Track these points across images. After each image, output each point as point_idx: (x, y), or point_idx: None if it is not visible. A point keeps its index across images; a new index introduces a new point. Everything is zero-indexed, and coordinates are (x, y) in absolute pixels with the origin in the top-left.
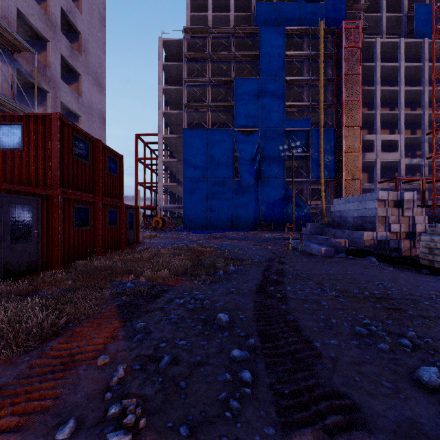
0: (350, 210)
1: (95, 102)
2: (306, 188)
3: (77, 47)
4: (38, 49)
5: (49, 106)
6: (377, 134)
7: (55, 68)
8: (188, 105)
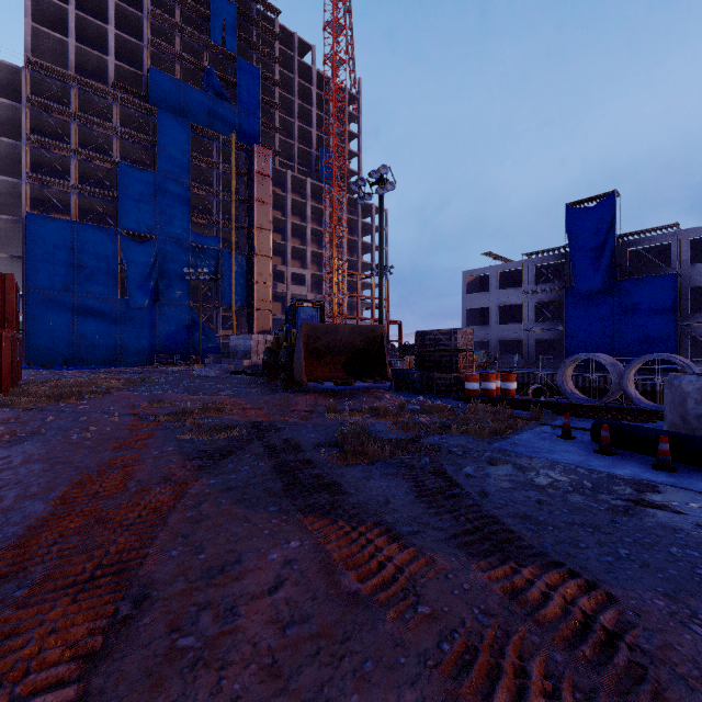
0: (240, 345)
1: None
2: (216, 315)
3: None
4: None
5: None
6: (288, 266)
7: None
8: (34, 177)
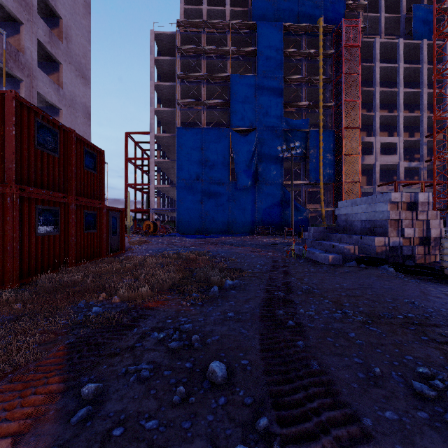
0: (357, 213)
1: (79, 95)
2: (304, 191)
3: (57, 33)
4: (10, 31)
5: (23, 96)
6: (376, 136)
7: (30, 54)
8: (181, 102)
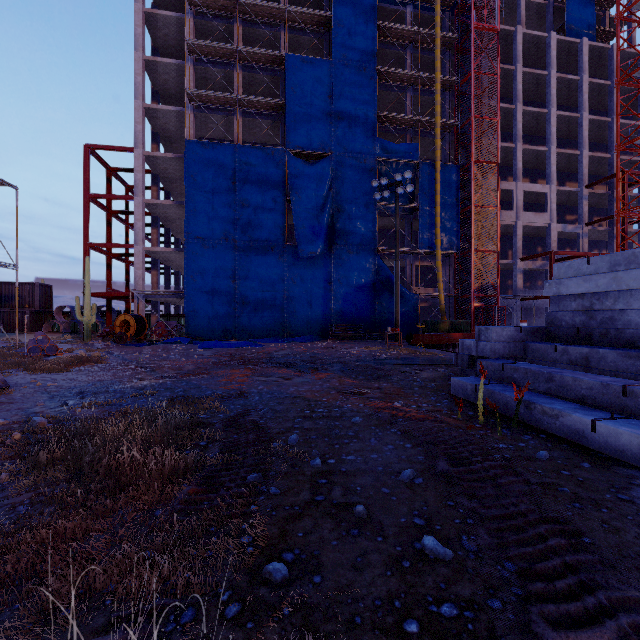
0: (639, 288)
1: None
2: (410, 265)
3: None
4: None
5: None
6: (518, 181)
7: None
8: (195, 96)
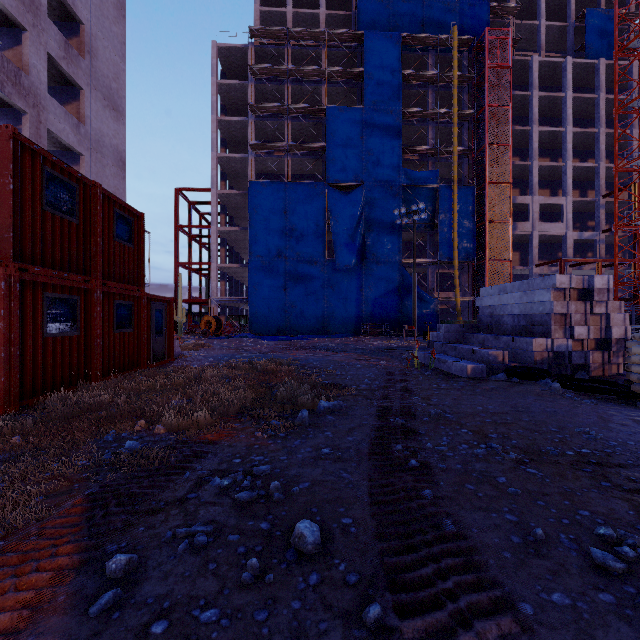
0: (507, 304)
1: (108, 134)
2: (432, 273)
3: (77, 45)
4: (8, 42)
5: (27, 135)
6: (534, 195)
7: (37, 74)
8: (256, 146)
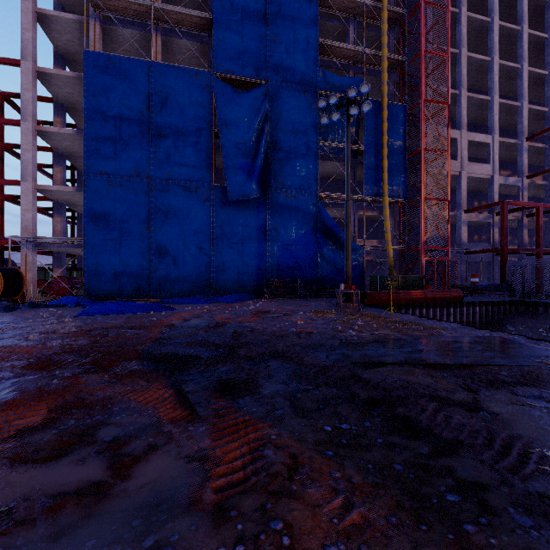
0: None
1: None
2: (353, 215)
3: None
4: None
5: None
6: (463, 129)
7: None
8: (100, 0)
